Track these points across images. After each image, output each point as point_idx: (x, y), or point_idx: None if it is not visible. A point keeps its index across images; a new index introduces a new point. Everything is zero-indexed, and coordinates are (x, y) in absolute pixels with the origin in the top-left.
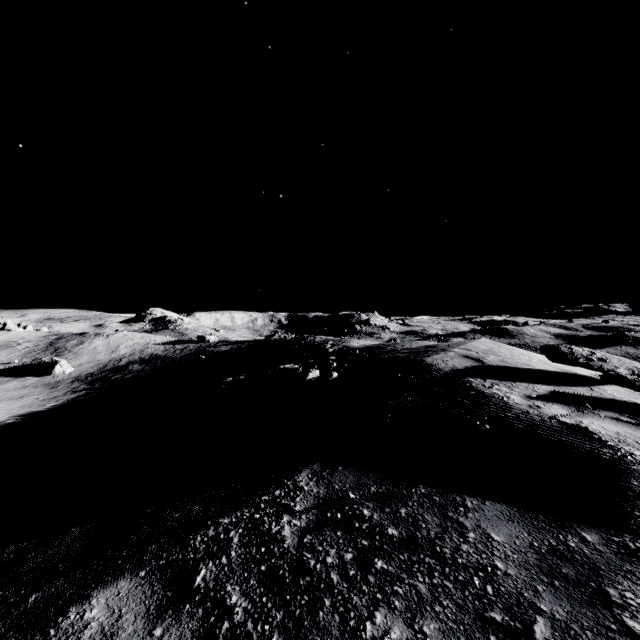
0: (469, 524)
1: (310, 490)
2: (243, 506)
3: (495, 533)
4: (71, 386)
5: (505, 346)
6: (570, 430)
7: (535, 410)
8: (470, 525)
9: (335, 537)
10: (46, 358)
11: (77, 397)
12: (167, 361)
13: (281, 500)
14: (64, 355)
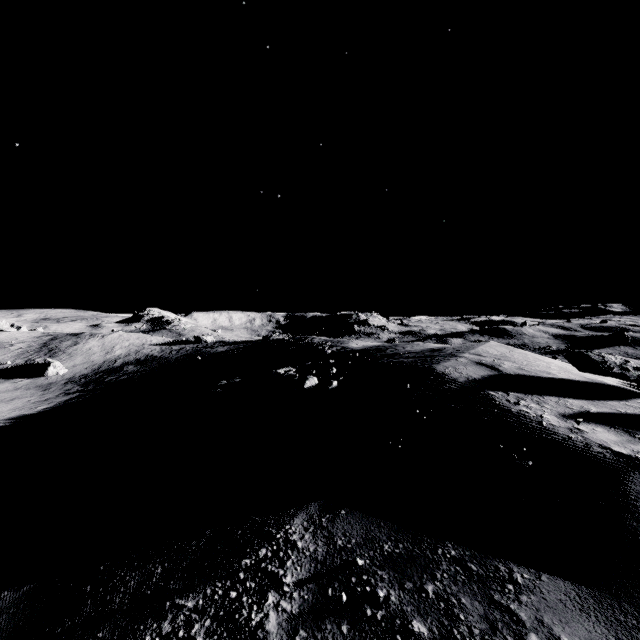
0: (526, 617)
1: (305, 548)
2: (216, 575)
3: (567, 636)
4: (64, 388)
5: (517, 350)
6: (631, 465)
7: (578, 435)
8: (528, 619)
9: (339, 635)
10: (39, 359)
11: (70, 399)
12: (163, 362)
13: (267, 565)
14: (58, 356)
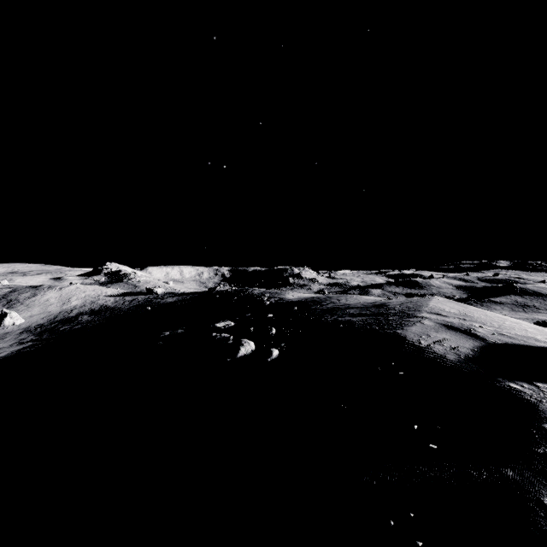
0: None
1: None
2: None
3: None
4: (19, 337)
5: (470, 307)
6: None
7: None
8: None
9: None
10: None
11: (22, 349)
12: (115, 312)
13: None
14: (16, 307)
